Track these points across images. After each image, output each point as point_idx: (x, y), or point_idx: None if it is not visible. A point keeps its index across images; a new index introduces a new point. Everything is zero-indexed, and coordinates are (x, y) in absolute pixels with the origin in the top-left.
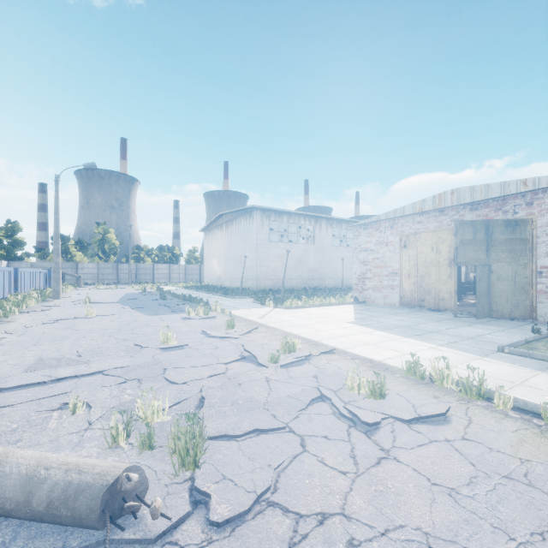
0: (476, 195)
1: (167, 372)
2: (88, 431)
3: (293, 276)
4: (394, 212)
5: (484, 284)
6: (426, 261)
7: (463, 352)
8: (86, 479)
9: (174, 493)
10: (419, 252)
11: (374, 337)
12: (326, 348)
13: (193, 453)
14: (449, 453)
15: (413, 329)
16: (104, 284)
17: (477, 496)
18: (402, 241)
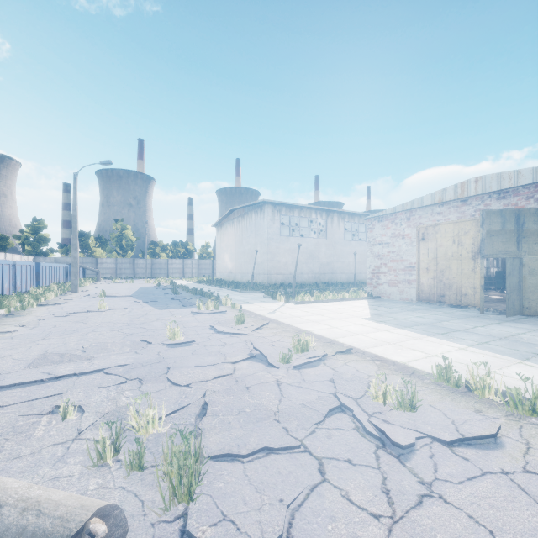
0: (504, 183)
1: (170, 371)
2: (75, 442)
3: (304, 271)
4: (411, 203)
5: (514, 279)
6: (447, 254)
7: (499, 354)
8: (43, 524)
9: (160, 537)
10: (439, 244)
11: (394, 336)
12: (342, 348)
13: (188, 482)
14: (512, 492)
15: (436, 327)
16: (121, 278)
17: None
18: (420, 233)
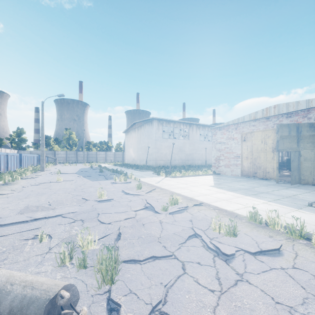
0: (290, 108)
1: (99, 215)
2: (48, 254)
3: (176, 159)
4: (237, 120)
5: (295, 163)
6: (258, 149)
7: (285, 206)
8: (35, 293)
9: (96, 302)
10: (254, 143)
11: (227, 195)
12: (197, 202)
13: (111, 273)
14: (285, 278)
15: (251, 190)
16: (69, 163)
17: (310, 314)
18: (243, 137)
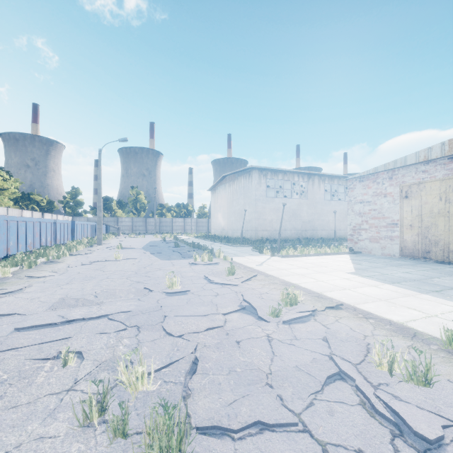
0: None
1: (166, 320)
2: (69, 394)
3: (287, 228)
4: (393, 163)
5: None
6: (433, 211)
7: None
8: None
9: None
10: (424, 202)
11: (383, 291)
12: (332, 303)
13: None
14: None
15: (427, 283)
16: (136, 234)
17: None
18: (403, 191)
